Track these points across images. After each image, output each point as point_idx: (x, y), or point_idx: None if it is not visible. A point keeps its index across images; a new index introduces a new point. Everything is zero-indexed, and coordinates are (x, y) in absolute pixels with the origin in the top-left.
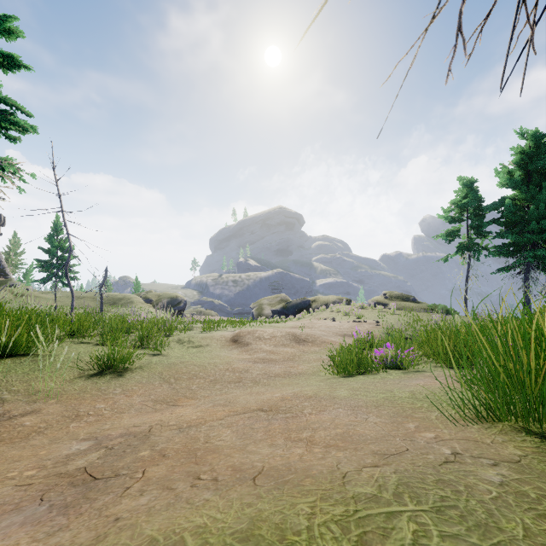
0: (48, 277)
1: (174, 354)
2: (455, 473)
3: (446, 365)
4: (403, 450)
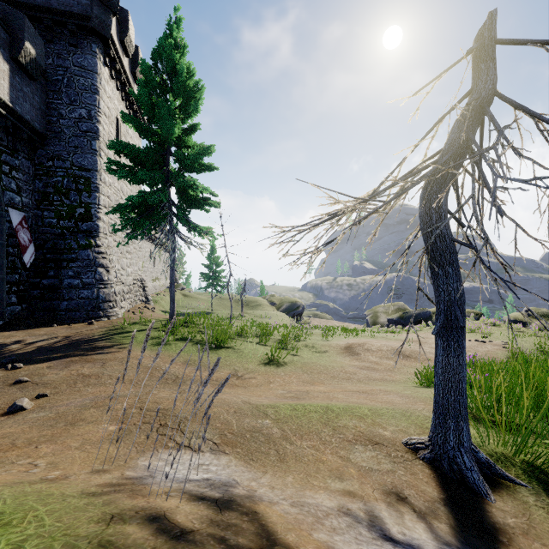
0: (207, 286)
1: (305, 356)
2: (413, 411)
3: None
4: (404, 406)
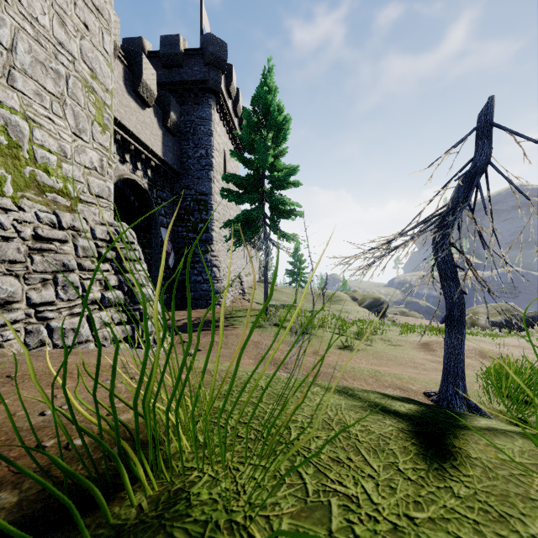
0: (292, 281)
1: (378, 347)
2: None
3: None
4: None
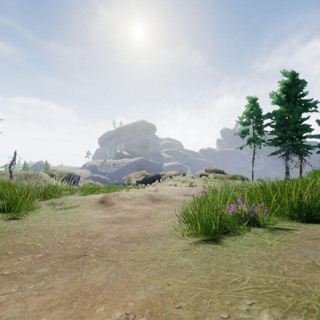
0: None
1: (33, 217)
2: None
3: (293, 219)
4: None
